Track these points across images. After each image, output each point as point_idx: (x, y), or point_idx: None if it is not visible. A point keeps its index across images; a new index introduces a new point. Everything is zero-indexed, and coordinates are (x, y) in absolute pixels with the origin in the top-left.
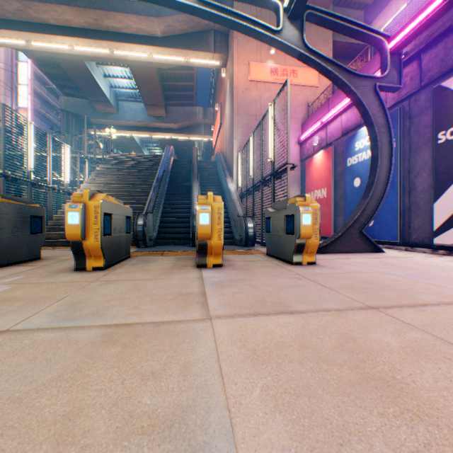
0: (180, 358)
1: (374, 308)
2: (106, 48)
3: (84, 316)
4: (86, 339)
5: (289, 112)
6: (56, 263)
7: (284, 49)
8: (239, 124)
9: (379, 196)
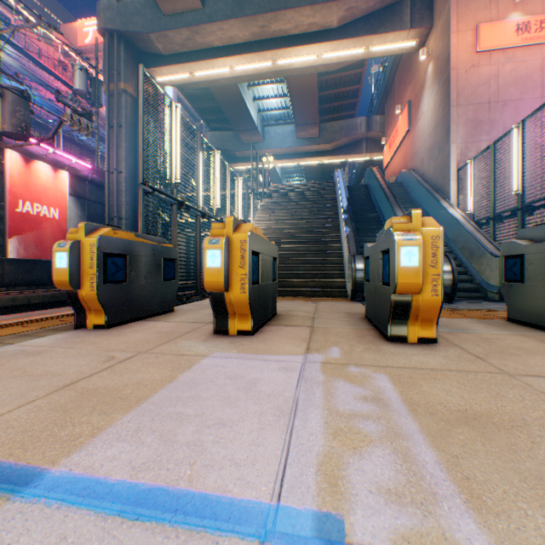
0: None
1: None
2: (269, 60)
3: None
4: None
5: None
6: (317, 323)
7: None
8: (459, 121)
9: None
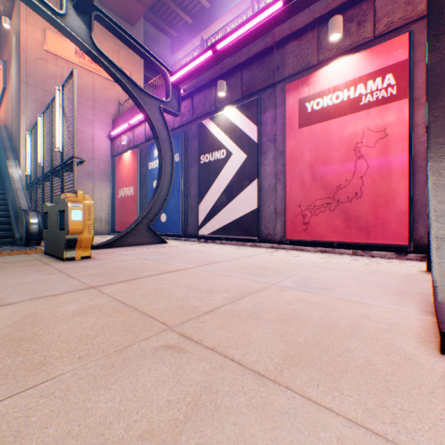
0: None
1: (94, 287)
2: None
3: None
4: None
5: (100, 103)
6: None
7: (71, 38)
8: (31, 98)
9: (164, 197)
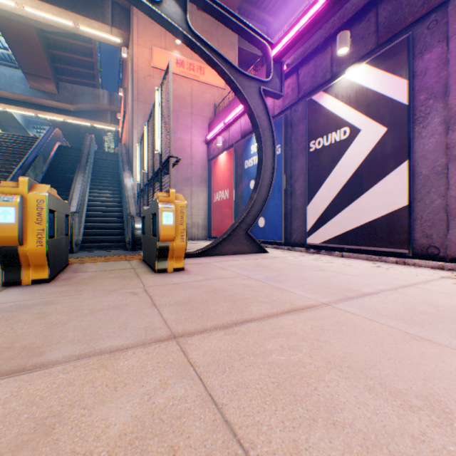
0: None
1: (176, 337)
2: None
3: None
4: None
5: (197, 109)
6: None
7: (167, 26)
8: (141, 113)
9: (264, 197)
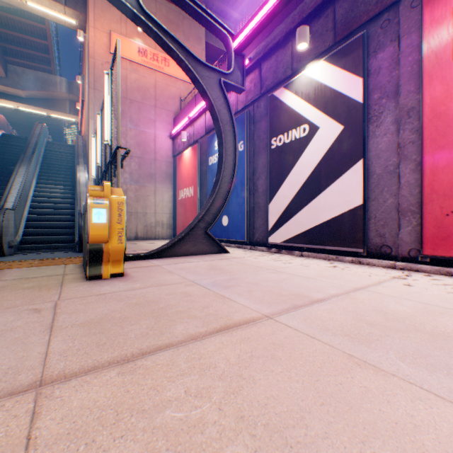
0: None
1: (42, 385)
2: None
3: None
4: None
5: (162, 102)
6: None
7: (113, 1)
8: (98, 102)
9: (225, 195)
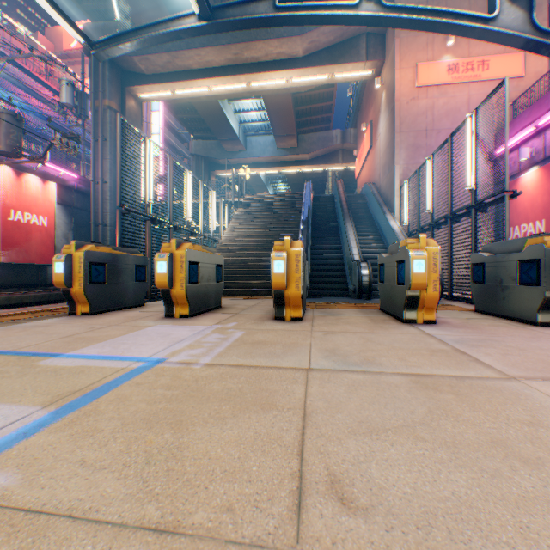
0: (540, 412)
1: None
2: (243, 82)
3: (362, 363)
4: (401, 383)
5: None
6: (243, 312)
7: (500, 40)
8: (402, 145)
9: None
